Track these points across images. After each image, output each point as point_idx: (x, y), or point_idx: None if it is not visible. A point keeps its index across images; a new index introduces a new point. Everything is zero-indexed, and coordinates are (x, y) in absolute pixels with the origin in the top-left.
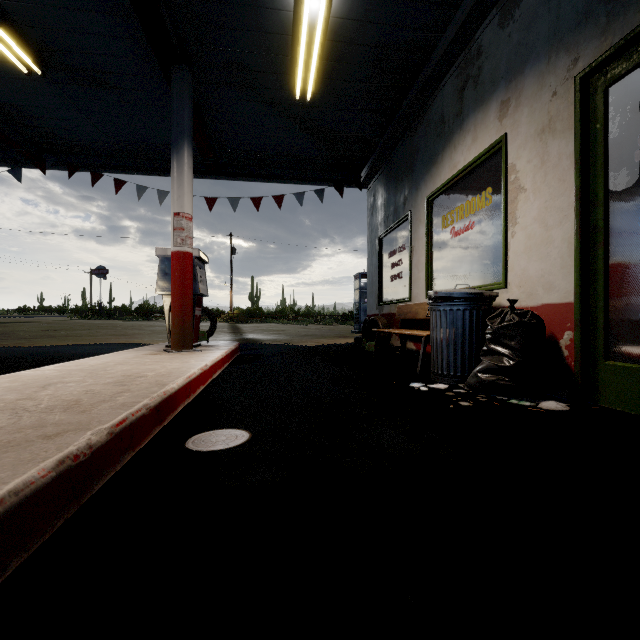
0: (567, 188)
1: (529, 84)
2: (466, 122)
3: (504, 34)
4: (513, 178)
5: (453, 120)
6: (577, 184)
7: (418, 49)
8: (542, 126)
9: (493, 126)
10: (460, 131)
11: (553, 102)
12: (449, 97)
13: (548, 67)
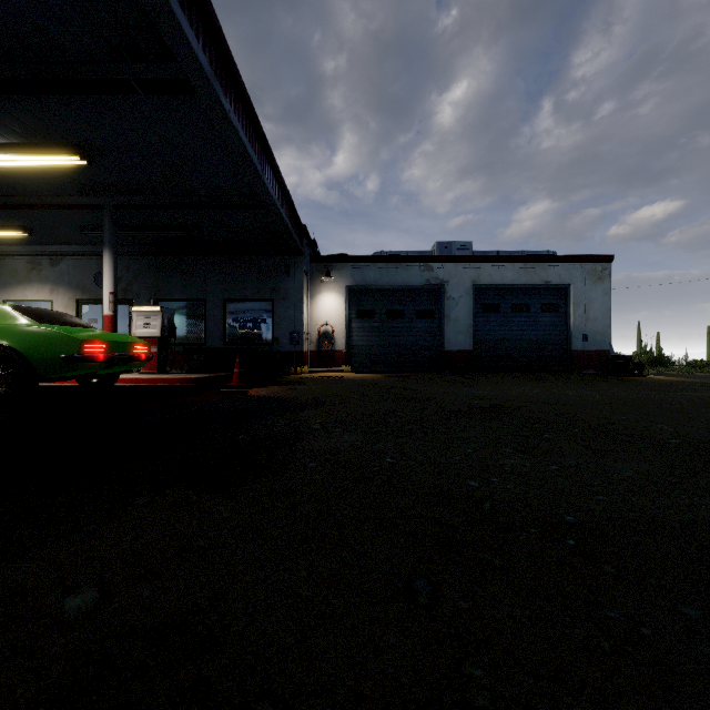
0: None
1: (62, 291)
2: (33, 283)
3: (53, 269)
4: None
5: (25, 277)
6: None
7: (8, 243)
8: (67, 305)
9: (48, 293)
10: (30, 284)
11: (70, 301)
12: (22, 266)
13: (68, 291)
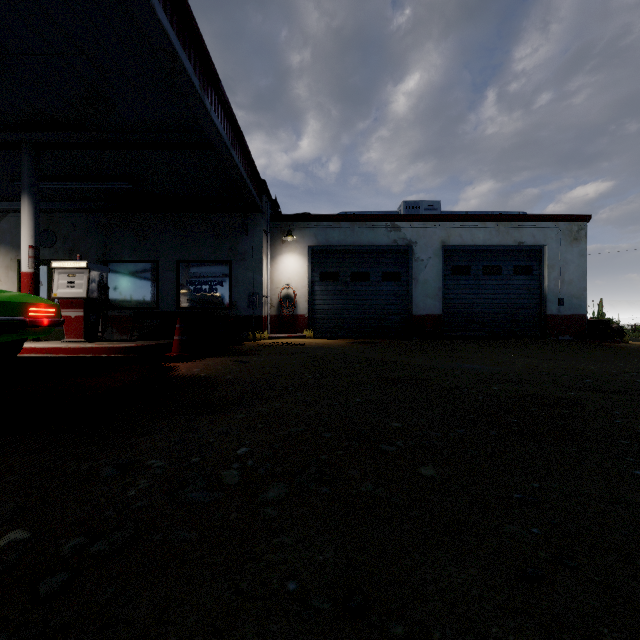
0: (16, 286)
1: (4, 251)
2: None
3: None
4: None
5: None
6: (19, 286)
7: None
8: (8, 266)
9: None
10: None
11: (12, 261)
12: None
13: (10, 251)
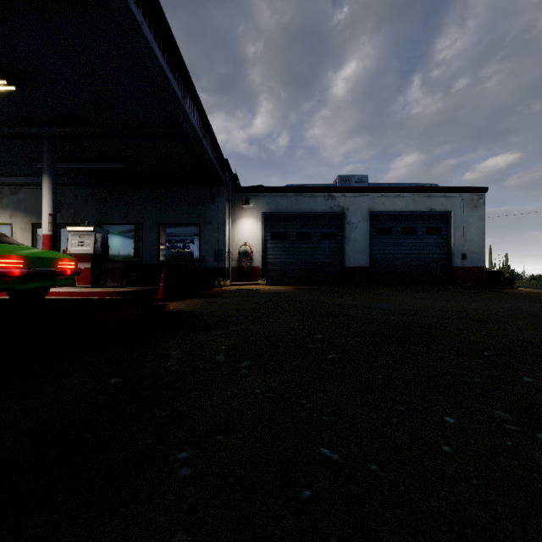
0: (30, 244)
1: (20, 216)
2: None
3: (12, 197)
4: (15, 235)
5: None
6: (32, 244)
7: None
8: (24, 228)
9: (8, 218)
10: None
11: (27, 224)
12: None
13: (25, 216)
